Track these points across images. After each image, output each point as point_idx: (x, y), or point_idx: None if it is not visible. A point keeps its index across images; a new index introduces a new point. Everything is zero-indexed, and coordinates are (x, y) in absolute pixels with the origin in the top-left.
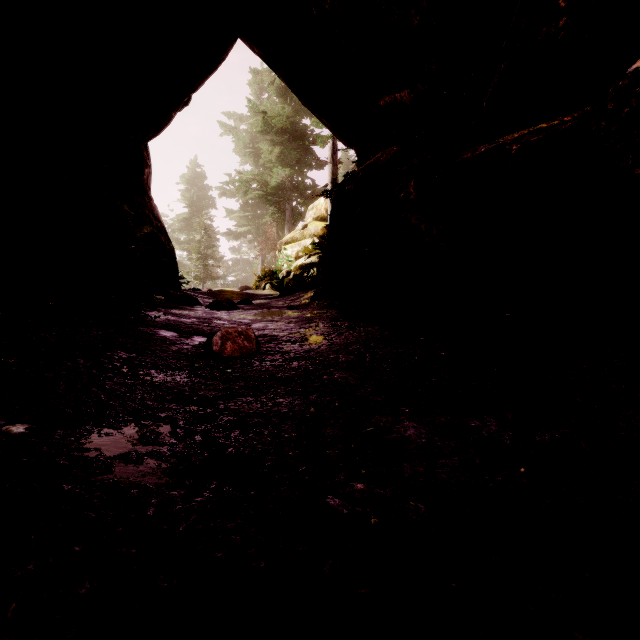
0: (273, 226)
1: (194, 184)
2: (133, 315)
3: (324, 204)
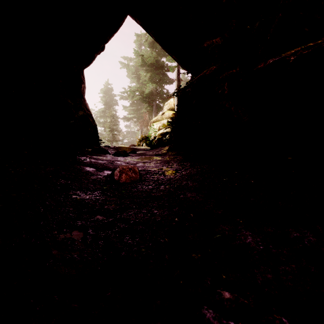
0: (146, 114)
1: (107, 93)
2: (71, 159)
3: (173, 102)
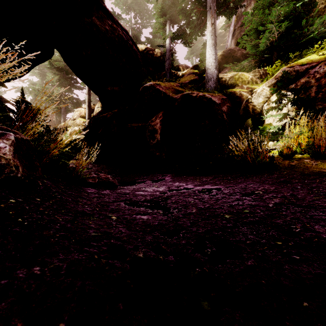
0: (54, 115)
1: None
2: None
3: (84, 110)
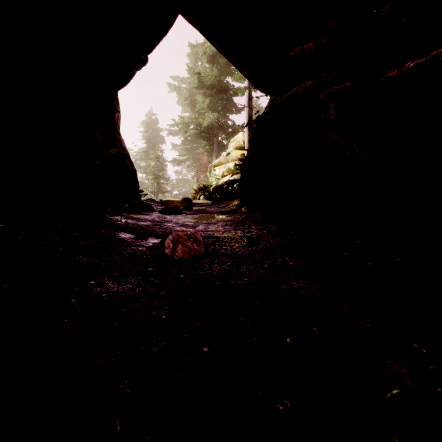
0: (205, 155)
1: (150, 127)
2: (97, 219)
3: (242, 137)
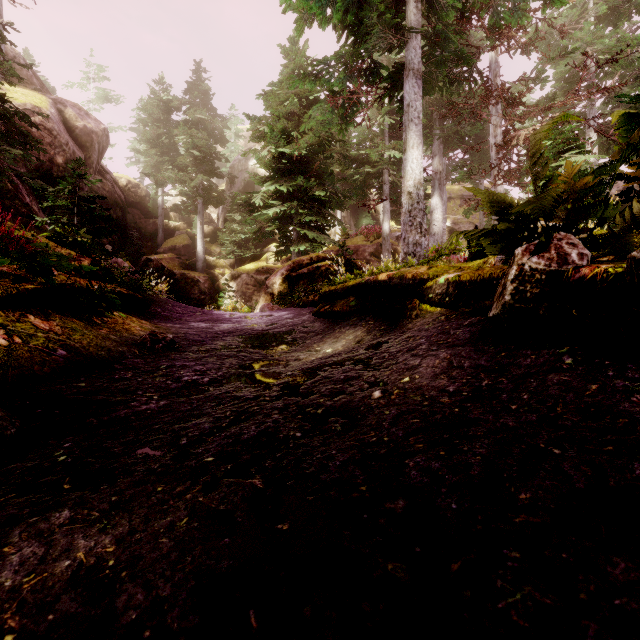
0: None
1: None
2: None
3: None
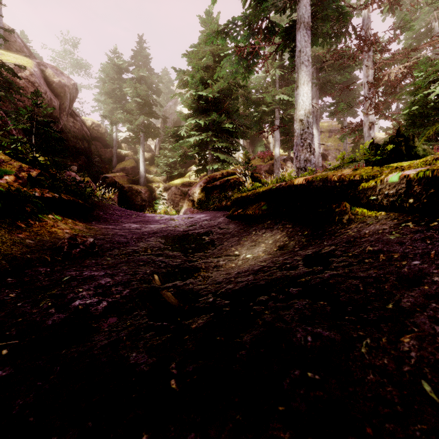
0: None
1: None
2: None
3: None
